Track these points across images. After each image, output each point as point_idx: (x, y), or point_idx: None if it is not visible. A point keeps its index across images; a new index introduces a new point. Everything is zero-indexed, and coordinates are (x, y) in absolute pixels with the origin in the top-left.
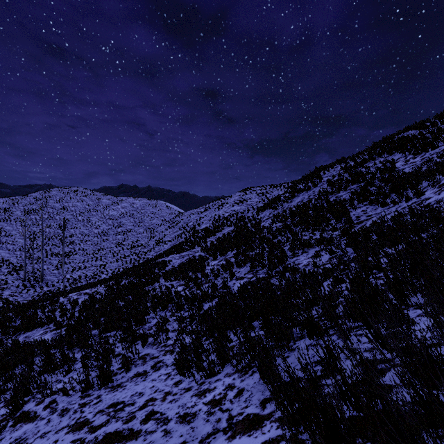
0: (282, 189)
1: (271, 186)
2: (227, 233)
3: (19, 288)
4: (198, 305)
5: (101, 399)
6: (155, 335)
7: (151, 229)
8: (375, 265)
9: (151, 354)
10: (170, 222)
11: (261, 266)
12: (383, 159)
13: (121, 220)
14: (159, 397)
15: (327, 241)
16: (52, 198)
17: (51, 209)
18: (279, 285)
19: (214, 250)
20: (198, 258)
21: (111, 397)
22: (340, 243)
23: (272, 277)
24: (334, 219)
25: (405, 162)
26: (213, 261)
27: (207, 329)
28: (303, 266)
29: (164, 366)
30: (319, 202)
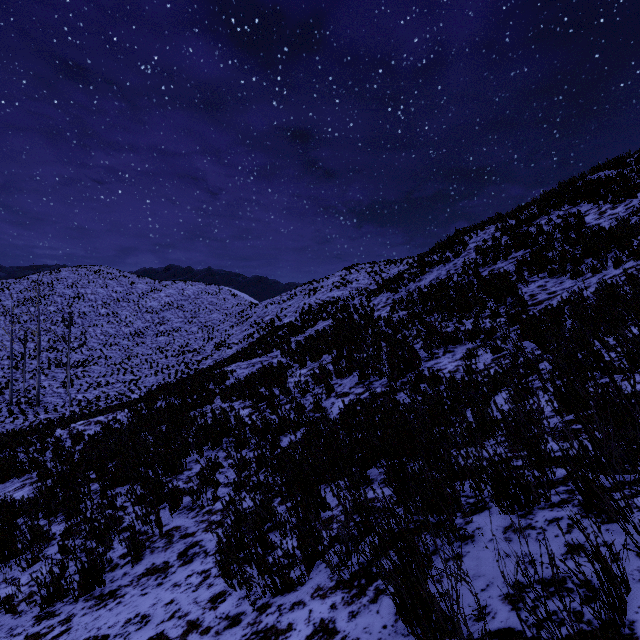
0: (404, 266)
1: (388, 263)
2: (322, 329)
3: (2, 415)
4: (271, 439)
5: (70, 625)
6: (196, 492)
7: (209, 327)
8: (596, 362)
9: (183, 529)
10: (237, 317)
11: (377, 374)
12: (563, 213)
13: (165, 314)
14: (175, 633)
15: (487, 333)
16: (61, 282)
17: (59, 298)
18: (411, 403)
19: (301, 353)
20: (277, 366)
21: (88, 623)
22: (510, 334)
23: (397, 392)
24: (492, 301)
25: (599, 215)
26: (299, 369)
27: (284, 483)
28: (448, 372)
29: (200, 555)
30: (465, 279)
